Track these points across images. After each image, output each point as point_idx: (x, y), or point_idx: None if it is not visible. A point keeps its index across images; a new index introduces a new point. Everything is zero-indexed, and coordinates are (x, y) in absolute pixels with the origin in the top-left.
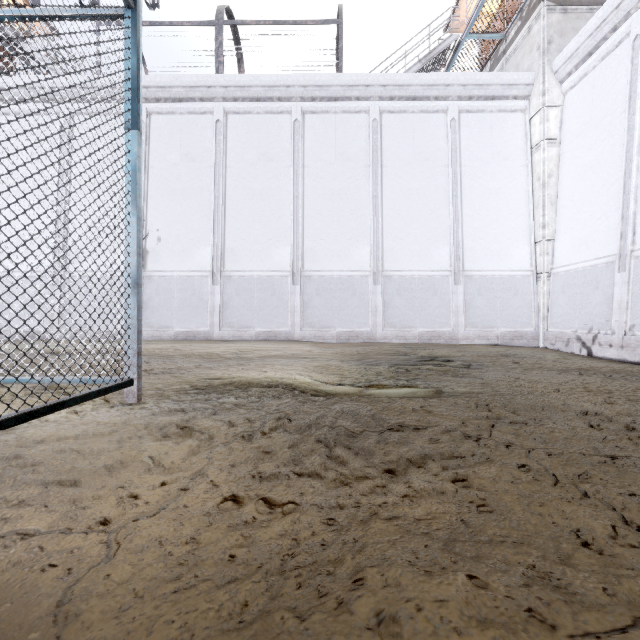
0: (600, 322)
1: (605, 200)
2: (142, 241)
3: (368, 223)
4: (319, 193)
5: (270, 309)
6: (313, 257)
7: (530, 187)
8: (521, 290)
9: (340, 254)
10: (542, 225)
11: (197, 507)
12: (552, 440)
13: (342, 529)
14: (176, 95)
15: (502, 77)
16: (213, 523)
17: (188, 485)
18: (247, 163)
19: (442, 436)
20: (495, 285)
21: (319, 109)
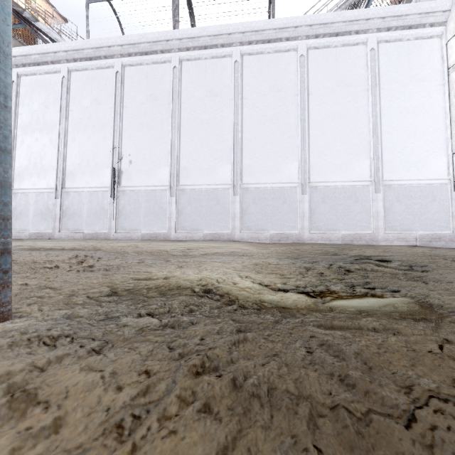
0: None
1: None
2: (118, 164)
3: (296, 142)
4: (255, 120)
5: (215, 215)
6: (250, 172)
7: (447, 104)
8: (438, 197)
9: (272, 169)
10: None
11: None
12: None
13: None
14: (143, 49)
15: (420, 7)
16: None
17: None
18: (197, 99)
19: None
20: (413, 193)
21: (255, 51)
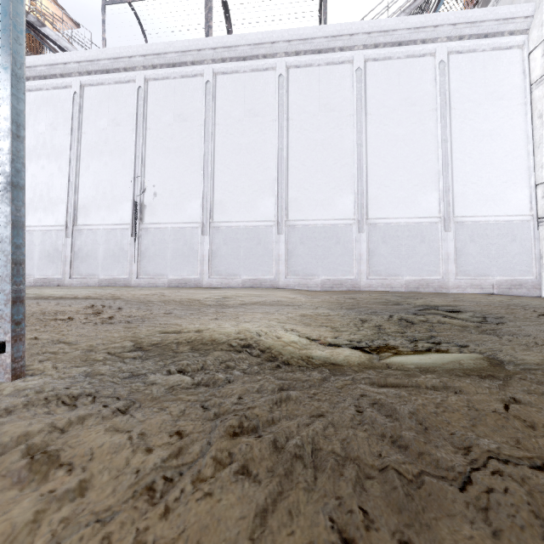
0: None
1: None
2: (140, 196)
3: (352, 172)
4: (303, 144)
5: (255, 258)
6: (297, 207)
7: (529, 126)
8: (519, 236)
9: (324, 203)
10: None
11: None
12: None
13: None
14: (170, 61)
15: (497, 12)
16: None
17: None
18: (234, 120)
19: None
20: (489, 231)
21: (303, 63)
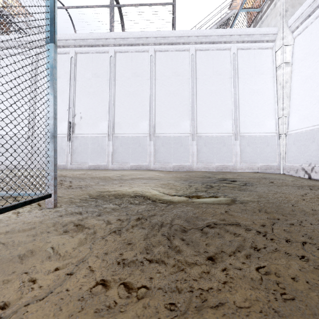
0: (315, 160)
1: (318, 94)
2: (72, 118)
3: (189, 108)
4: (163, 93)
5: (138, 153)
6: (160, 126)
7: (275, 88)
8: (270, 143)
9: (174, 124)
10: (282, 108)
11: (75, 291)
12: (315, 236)
13: (181, 315)
14: (90, 43)
15: (260, 30)
16: (84, 308)
17: (73, 270)
18: (126, 78)
19: (242, 232)
20: (256, 140)
21: (163, 49)
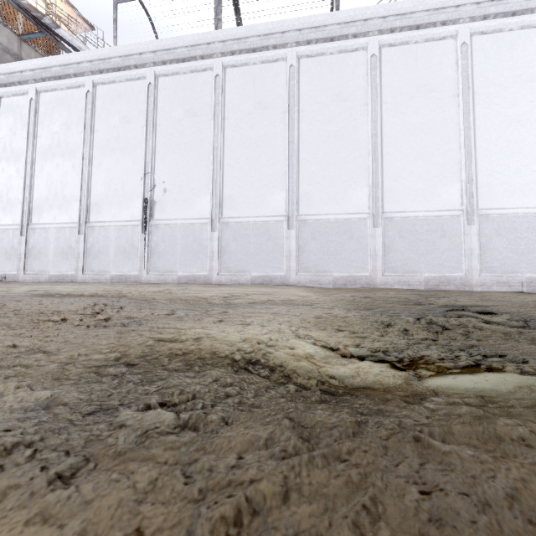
0: None
1: None
2: (150, 193)
3: (366, 163)
4: (314, 136)
5: (265, 254)
6: (308, 201)
7: None
8: None
9: (336, 197)
10: None
11: None
12: None
13: None
14: (179, 56)
15: None
16: None
17: None
18: (244, 113)
19: None
20: (518, 224)
21: (314, 52)
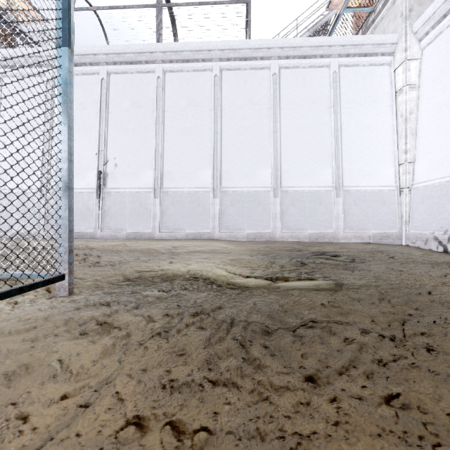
0: None
1: None
2: (103, 166)
3: (270, 151)
4: (233, 129)
5: (196, 216)
6: (228, 177)
7: (395, 122)
8: (388, 201)
9: (248, 175)
10: (404, 151)
11: (91, 437)
12: None
13: None
14: (128, 59)
15: (373, 38)
16: None
17: (90, 400)
18: (180, 108)
19: (356, 334)
20: (367, 197)
21: (233, 67)
